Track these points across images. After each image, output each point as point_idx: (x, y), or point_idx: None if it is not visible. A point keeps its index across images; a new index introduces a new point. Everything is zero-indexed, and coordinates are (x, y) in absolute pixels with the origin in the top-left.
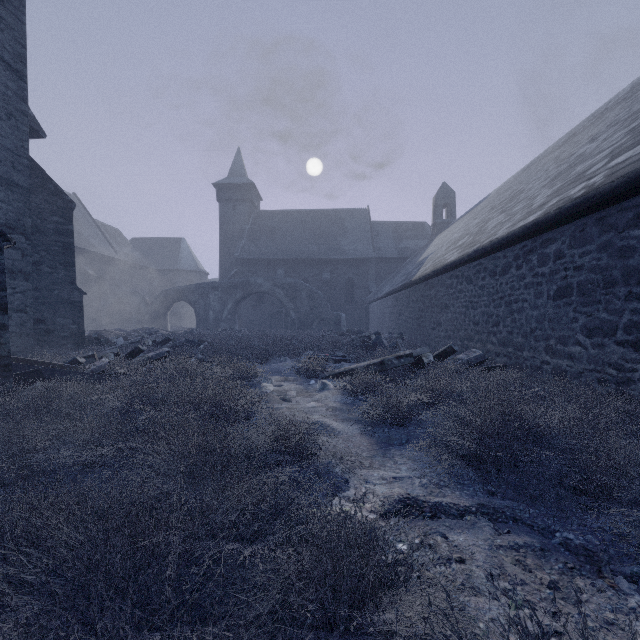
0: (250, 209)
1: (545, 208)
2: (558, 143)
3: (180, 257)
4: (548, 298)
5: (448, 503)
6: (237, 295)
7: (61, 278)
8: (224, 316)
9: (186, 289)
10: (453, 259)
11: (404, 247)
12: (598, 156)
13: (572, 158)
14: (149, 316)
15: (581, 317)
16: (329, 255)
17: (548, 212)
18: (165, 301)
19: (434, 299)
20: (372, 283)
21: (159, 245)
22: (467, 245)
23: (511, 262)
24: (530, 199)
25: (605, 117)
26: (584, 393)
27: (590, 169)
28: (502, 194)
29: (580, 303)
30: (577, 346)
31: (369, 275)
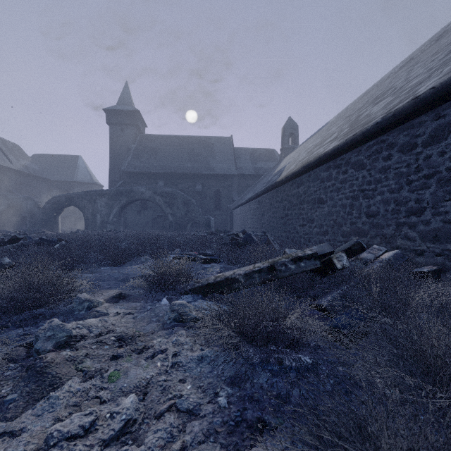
0: (136, 132)
1: None
2: (394, 70)
3: (77, 171)
4: None
5: None
6: (122, 201)
7: None
8: (110, 219)
9: (75, 195)
10: (336, 144)
11: (259, 167)
12: None
13: None
14: (40, 219)
15: None
16: (201, 171)
17: None
18: (55, 206)
19: (304, 196)
20: (235, 194)
21: (58, 161)
22: (348, 132)
23: None
24: (435, 67)
25: None
26: None
27: None
28: (349, 111)
29: None
30: None
31: (232, 188)
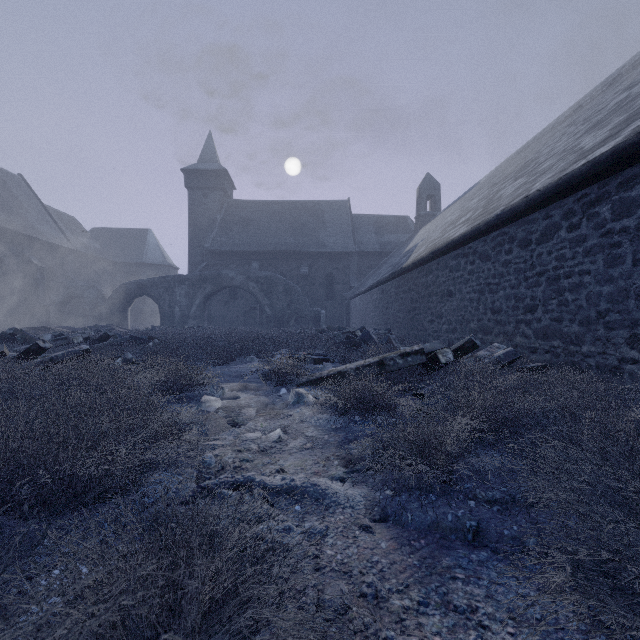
0: (222, 198)
1: (627, 132)
2: (560, 119)
3: (146, 250)
4: (635, 264)
5: None
6: (206, 289)
7: None
8: (192, 312)
9: (149, 282)
10: (463, 232)
11: (386, 241)
12: None
13: (608, 107)
14: (106, 312)
15: None
16: (308, 248)
17: None
18: (125, 296)
19: (432, 286)
20: (353, 278)
21: (123, 236)
22: (478, 216)
23: (559, 222)
24: (565, 151)
25: (625, 78)
26: None
27: None
28: (500, 174)
29: None
30: None
31: (350, 270)
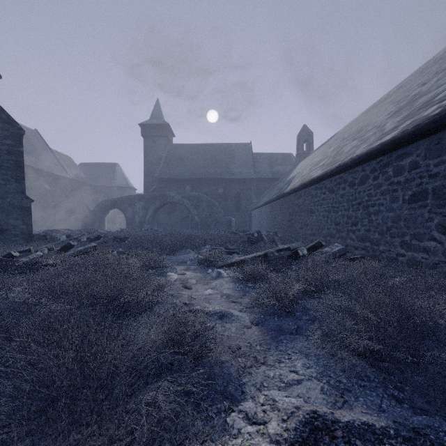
0: (166, 143)
1: (400, 128)
2: (389, 93)
3: (115, 177)
4: (403, 202)
5: (361, 423)
6: (156, 204)
7: (13, 188)
8: (146, 219)
9: (118, 200)
10: (318, 174)
11: (276, 171)
12: (440, 88)
13: (409, 97)
14: (91, 219)
15: (436, 217)
16: (223, 176)
17: (406, 130)
18: (103, 208)
19: (302, 206)
20: (253, 196)
21: (100, 168)
22: (328, 164)
23: (368, 174)
24: (379, 127)
25: (427, 71)
26: (442, 282)
27: (437, 96)
28: (349, 130)
29: (435, 205)
30: (432, 241)
31: (251, 190)
